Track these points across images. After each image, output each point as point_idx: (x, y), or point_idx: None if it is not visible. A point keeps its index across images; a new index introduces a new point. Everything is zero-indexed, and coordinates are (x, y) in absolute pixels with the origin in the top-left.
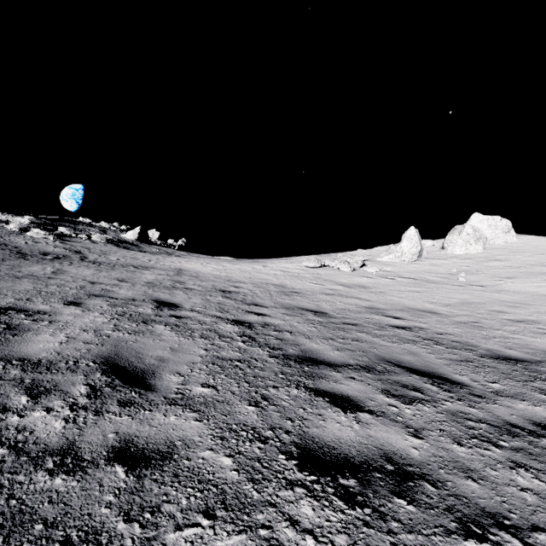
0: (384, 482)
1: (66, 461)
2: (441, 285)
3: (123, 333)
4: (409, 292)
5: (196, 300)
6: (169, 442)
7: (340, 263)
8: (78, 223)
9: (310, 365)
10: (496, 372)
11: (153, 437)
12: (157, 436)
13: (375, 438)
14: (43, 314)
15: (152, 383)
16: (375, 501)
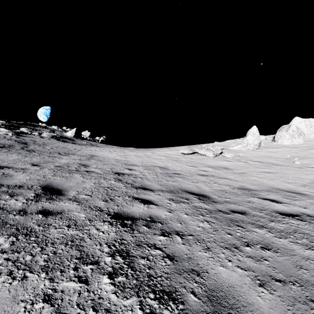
0: None
1: None
2: (285, 167)
3: None
4: (265, 173)
5: (88, 185)
6: None
7: (206, 150)
8: (36, 126)
9: None
10: None
11: None
12: None
13: None
14: None
15: None
16: None
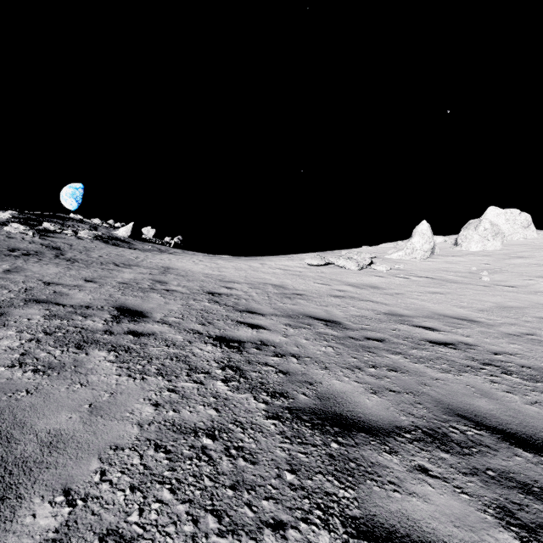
0: None
1: None
2: (464, 285)
3: (24, 370)
4: (431, 293)
5: (174, 306)
6: None
7: (347, 260)
8: (67, 219)
9: (340, 435)
10: None
11: None
12: None
13: None
14: None
15: None
16: None
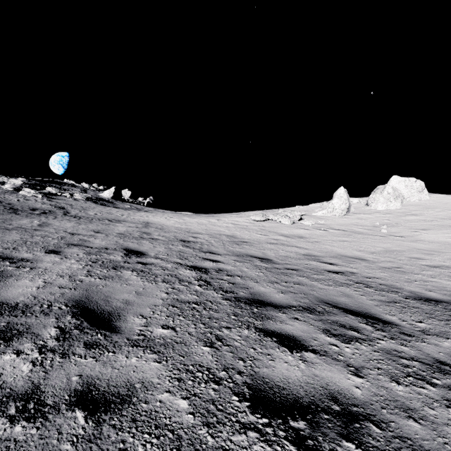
0: (332, 424)
1: (28, 407)
2: (367, 235)
3: (94, 278)
4: (340, 241)
5: (160, 249)
6: (129, 384)
7: (282, 217)
8: (63, 183)
9: (259, 307)
10: (420, 312)
11: (115, 379)
12: (118, 378)
13: (320, 378)
14: (26, 261)
15: (117, 325)
16: (325, 445)
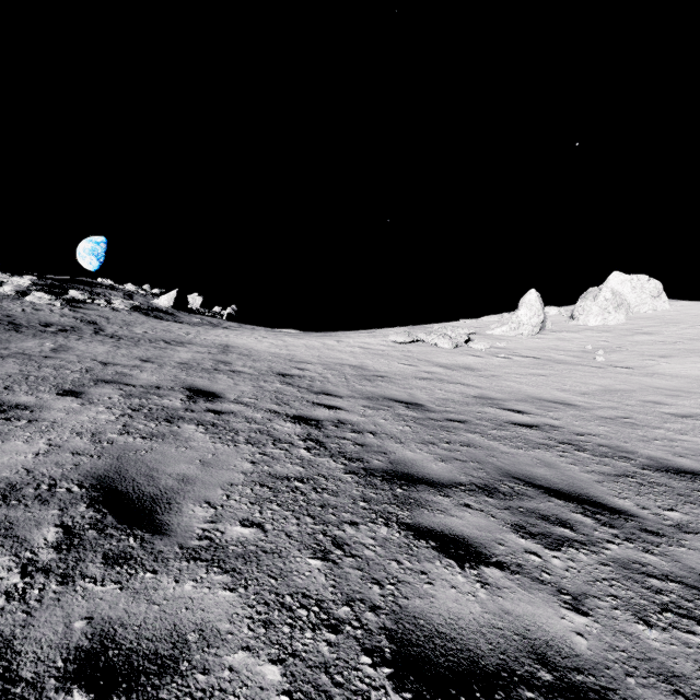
0: None
1: None
2: (573, 366)
3: (134, 437)
4: (532, 375)
5: (245, 388)
6: (176, 635)
7: (439, 337)
8: (95, 285)
9: (405, 485)
10: (669, 493)
11: (152, 625)
12: (158, 623)
13: (515, 617)
14: (23, 409)
15: (164, 520)
16: None
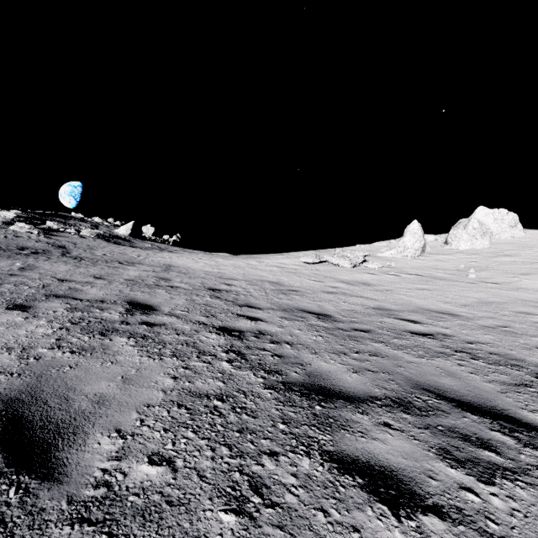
0: None
1: None
2: (451, 282)
3: (63, 351)
4: (419, 290)
5: (179, 301)
6: None
7: (340, 258)
8: (69, 217)
9: (323, 401)
10: None
11: None
12: None
13: None
14: None
15: (61, 459)
16: None
